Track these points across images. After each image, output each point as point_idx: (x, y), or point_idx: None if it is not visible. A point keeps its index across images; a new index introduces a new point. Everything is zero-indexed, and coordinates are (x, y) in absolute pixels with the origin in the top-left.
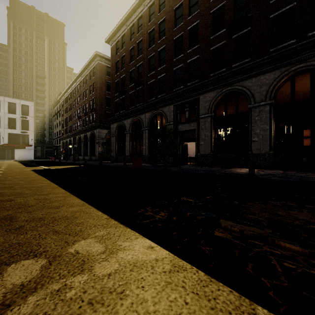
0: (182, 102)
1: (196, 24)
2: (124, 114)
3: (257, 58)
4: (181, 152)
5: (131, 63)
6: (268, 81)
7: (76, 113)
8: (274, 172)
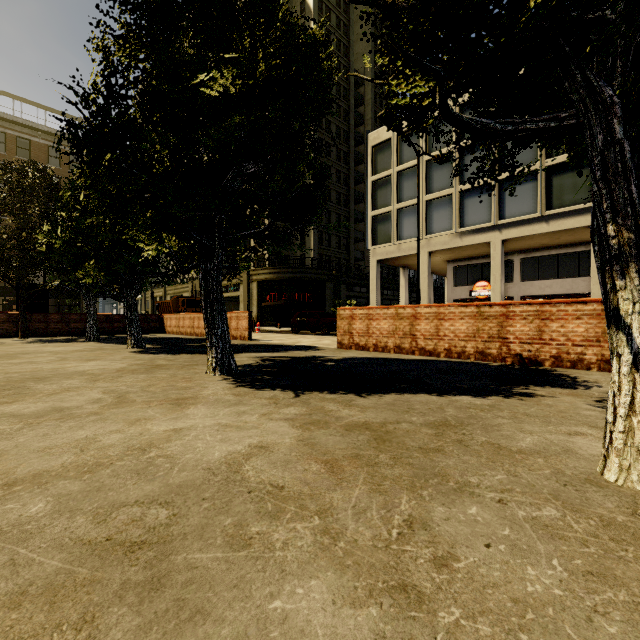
0: None
1: None
2: None
3: None
4: None
5: None
6: None
7: None
8: None
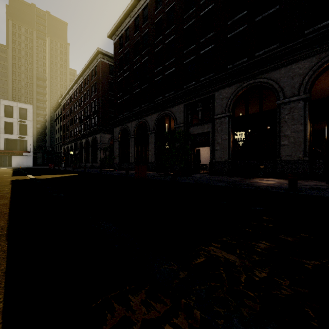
0: (194, 100)
1: (210, 9)
2: (128, 116)
3: (287, 43)
4: (193, 158)
5: (136, 58)
6: (302, 70)
7: (77, 116)
8: (315, 184)
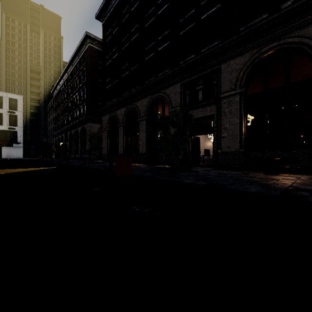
0: (194, 77)
1: None
2: (117, 102)
3: None
4: (192, 148)
5: (125, 37)
6: None
7: (67, 107)
8: None
